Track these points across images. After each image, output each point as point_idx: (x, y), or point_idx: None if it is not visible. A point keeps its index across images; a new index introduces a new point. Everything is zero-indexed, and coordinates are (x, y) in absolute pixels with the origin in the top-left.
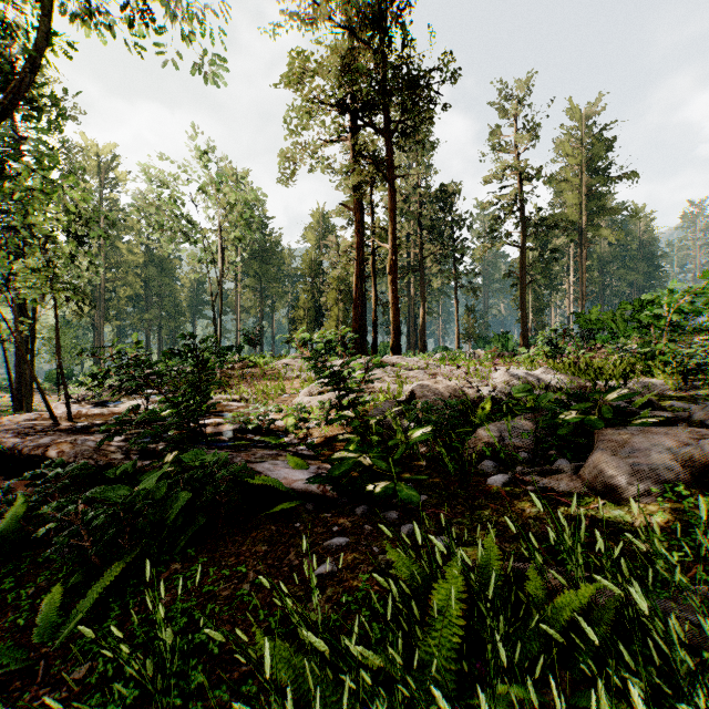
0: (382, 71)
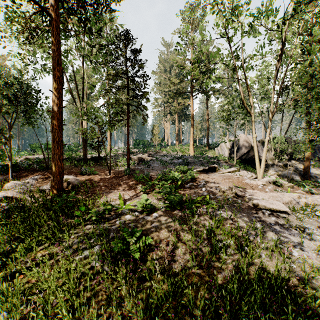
0: None
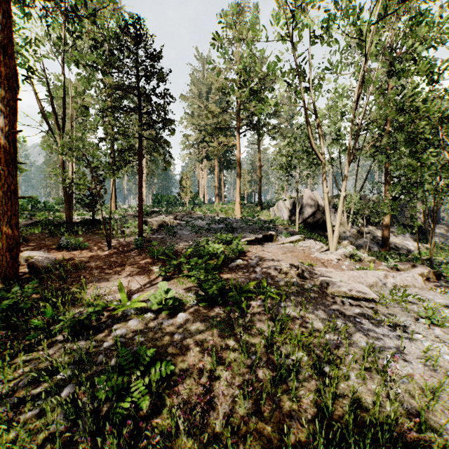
0: None
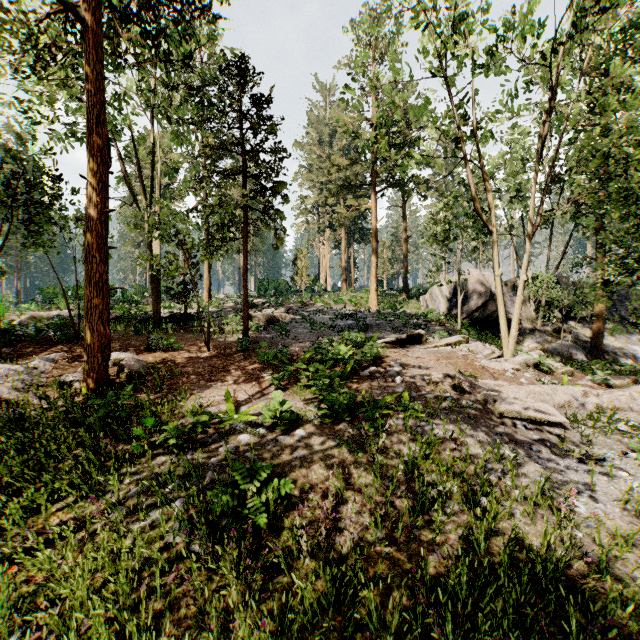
0: None
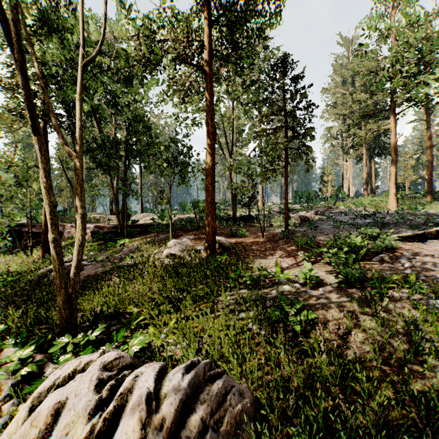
0: None
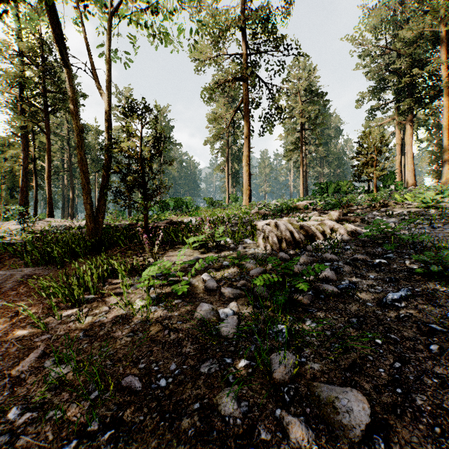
0: (42, 79)
